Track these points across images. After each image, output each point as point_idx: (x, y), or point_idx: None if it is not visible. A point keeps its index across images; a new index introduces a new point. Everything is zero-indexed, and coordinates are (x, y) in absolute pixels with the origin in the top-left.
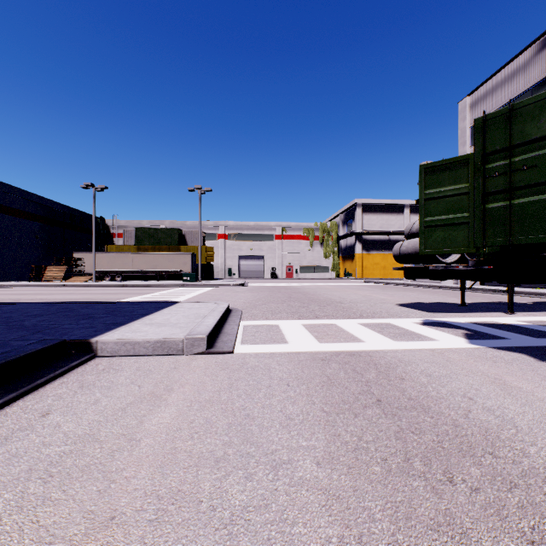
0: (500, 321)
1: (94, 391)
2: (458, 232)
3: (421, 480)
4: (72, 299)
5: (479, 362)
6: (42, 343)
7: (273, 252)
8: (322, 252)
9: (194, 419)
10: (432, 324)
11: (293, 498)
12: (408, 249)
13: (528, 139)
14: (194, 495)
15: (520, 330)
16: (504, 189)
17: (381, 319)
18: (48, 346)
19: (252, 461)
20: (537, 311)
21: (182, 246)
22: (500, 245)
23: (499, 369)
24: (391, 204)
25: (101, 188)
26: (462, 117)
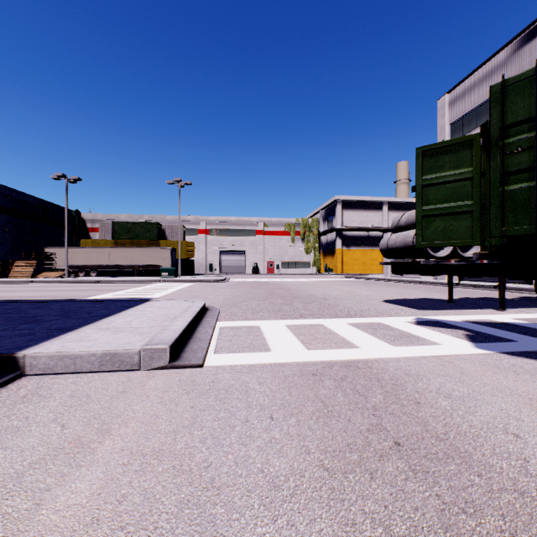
0: (495, 319)
1: None
2: (460, 222)
3: None
4: (33, 297)
5: (499, 373)
6: None
7: (255, 248)
8: (304, 248)
9: (127, 493)
10: (427, 324)
11: None
12: (396, 243)
13: None
14: None
15: (522, 330)
16: (529, 167)
17: (371, 318)
18: None
19: None
20: (526, 308)
21: (162, 240)
22: (523, 234)
23: (528, 385)
24: (370, 201)
25: (73, 179)
26: (442, 114)
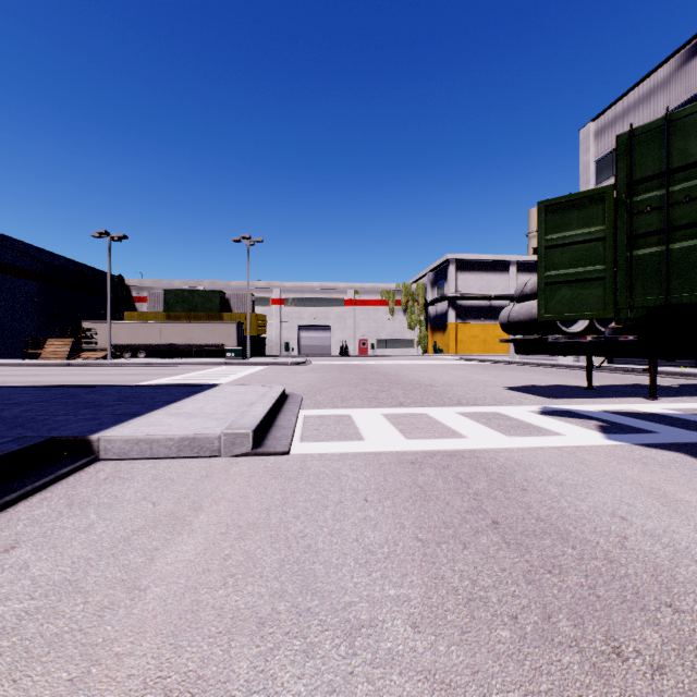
0: (641, 409)
1: (87, 511)
2: (590, 290)
3: (574, 653)
4: (76, 382)
5: (625, 464)
6: (19, 442)
7: (343, 322)
8: (406, 322)
9: (230, 553)
10: (554, 413)
11: (378, 689)
12: (519, 315)
13: (693, 160)
14: (223, 685)
15: (670, 421)
16: (659, 230)
17: (486, 407)
18: (27, 446)
19: (315, 622)
20: (685, 396)
21: (226, 313)
22: (653, 305)
23: (654, 475)
24: (493, 260)
25: (118, 237)
26: (585, 148)
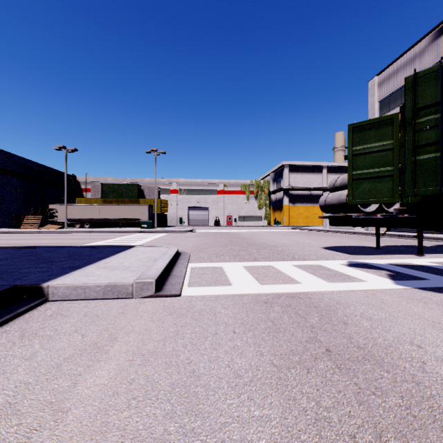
0: (414, 262)
1: (34, 341)
2: (383, 184)
3: None
4: (42, 244)
5: (412, 303)
6: None
7: (216, 204)
8: (257, 205)
9: (135, 378)
10: (357, 265)
11: None
12: (332, 200)
13: None
14: None
15: (435, 271)
16: (435, 142)
17: (312, 261)
18: None
19: (197, 442)
20: (441, 253)
21: (141, 199)
22: (431, 194)
23: (433, 311)
24: (312, 165)
25: (71, 149)
26: (372, 93)
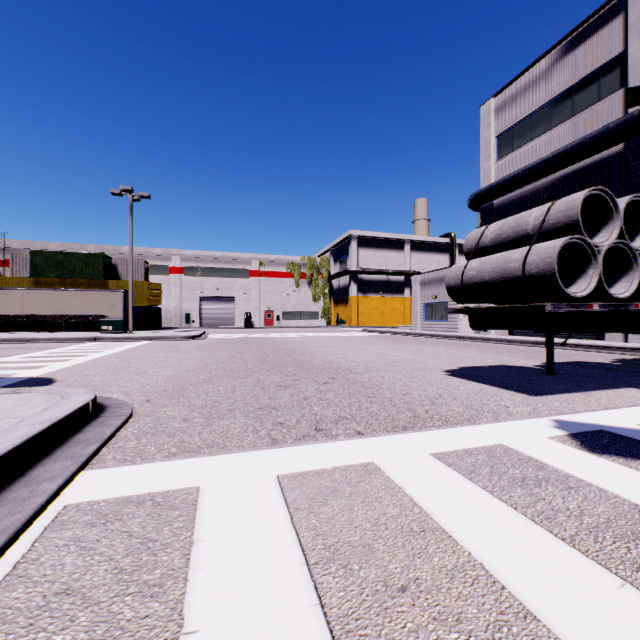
0: None
1: None
2: None
3: None
4: None
5: None
6: None
7: (247, 293)
8: (311, 294)
9: None
10: (607, 446)
11: None
12: (483, 274)
13: None
14: None
15: None
16: None
17: (471, 428)
18: None
19: None
20: None
21: (112, 280)
22: None
23: None
24: (390, 238)
25: None
26: (486, 124)
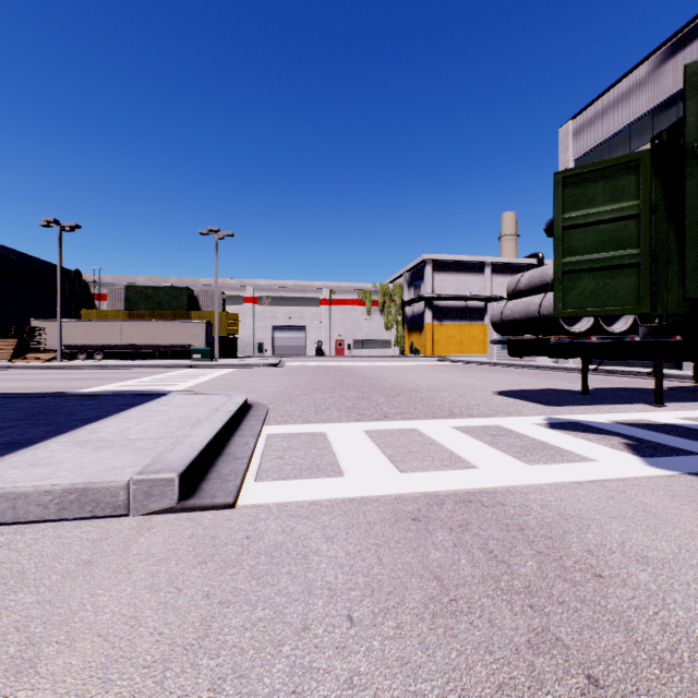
0: (655, 418)
1: None
2: (620, 280)
3: None
4: (1, 390)
5: None
6: None
7: (318, 322)
8: (383, 322)
9: None
10: (565, 427)
11: None
12: (514, 313)
13: None
14: None
15: None
16: None
17: (484, 418)
18: None
19: None
20: (688, 402)
21: (194, 311)
22: None
23: None
24: (468, 261)
25: (70, 226)
26: (564, 147)
